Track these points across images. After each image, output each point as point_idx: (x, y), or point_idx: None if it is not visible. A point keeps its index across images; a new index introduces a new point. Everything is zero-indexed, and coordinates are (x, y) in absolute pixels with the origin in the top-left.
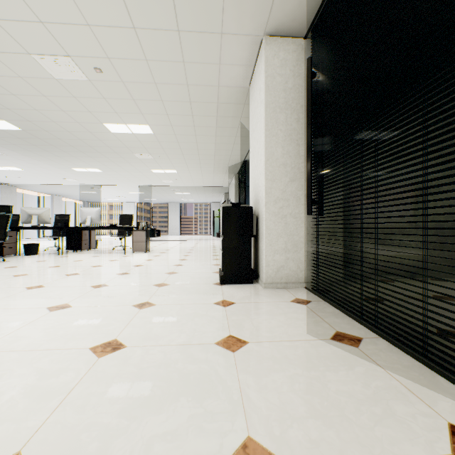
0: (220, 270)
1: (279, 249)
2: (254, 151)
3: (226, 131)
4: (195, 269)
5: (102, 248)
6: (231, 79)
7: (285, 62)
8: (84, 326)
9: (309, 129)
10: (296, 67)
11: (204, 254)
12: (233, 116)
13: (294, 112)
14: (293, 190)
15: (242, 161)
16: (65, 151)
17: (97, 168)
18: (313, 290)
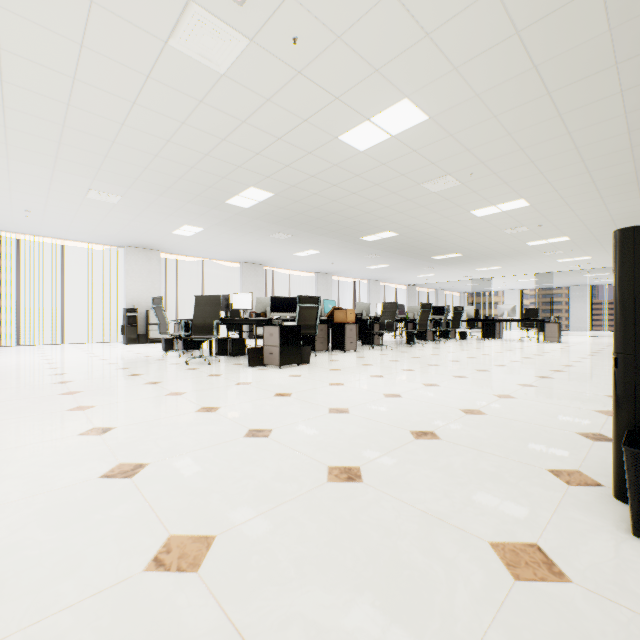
0: None
1: None
2: None
3: None
4: None
5: (506, 338)
6: None
7: None
8: (559, 358)
9: None
10: None
11: None
12: None
13: None
14: None
15: None
16: (480, 261)
17: (498, 266)
18: None
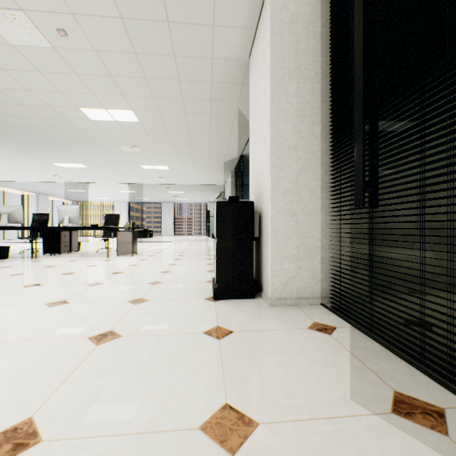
0: (213, 280)
1: (289, 256)
2: (256, 134)
3: (221, 120)
4: (185, 277)
5: (85, 250)
6: (227, 49)
7: (296, 17)
8: None
9: (360, 60)
10: (309, 23)
11: (197, 257)
12: (229, 100)
13: (308, 81)
14: (306, 181)
15: (239, 156)
16: (41, 143)
17: (81, 164)
18: (332, 308)
